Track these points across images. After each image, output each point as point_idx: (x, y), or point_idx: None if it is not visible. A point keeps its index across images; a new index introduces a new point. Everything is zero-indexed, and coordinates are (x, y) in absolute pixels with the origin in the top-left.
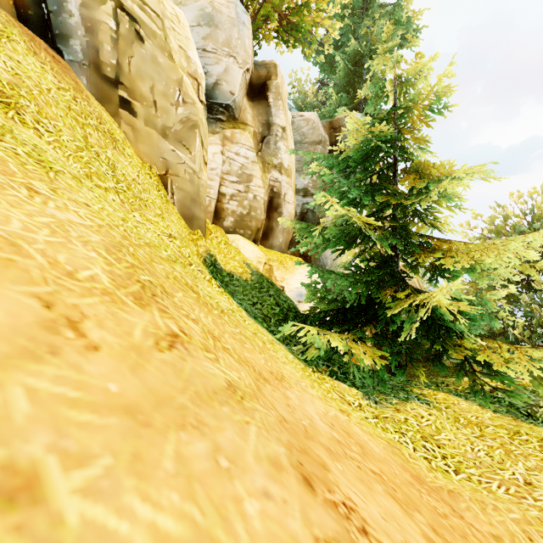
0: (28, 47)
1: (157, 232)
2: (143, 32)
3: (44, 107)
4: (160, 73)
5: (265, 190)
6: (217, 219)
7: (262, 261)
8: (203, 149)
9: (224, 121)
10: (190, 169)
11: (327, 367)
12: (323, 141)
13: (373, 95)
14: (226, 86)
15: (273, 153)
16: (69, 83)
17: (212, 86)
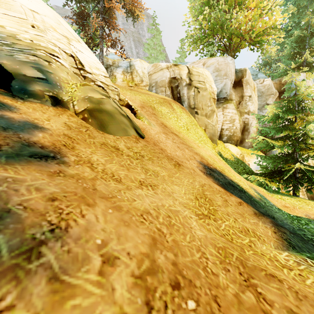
0: (182, 111)
1: (210, 149)
2: (200, 90)
3: (189, 126)
4: (204, 98)
5: (240, 124)
6: (220, 138)
7: (239, 153)
8: (216, 118)
9: (223, 102)
10: (213, 125)
11: (259, 186)
12: (274, 92)
13: (310, 59)
14: (224, 90)
15: (244, 108)
16: (188, 115)
17: (219, 92)
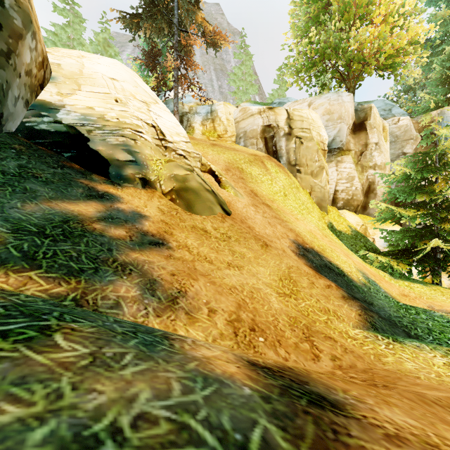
0: (279, 171)
1: (315, 220)
2: (303, 140)
3: (288, 191)
4: (309, 151)
5: (362, 183)
6: (333, 203)
7: (360, 224)
8: (326, 176)
9: (337, 154)
10: (321, 187)
11: (382, 270)
12: (414, 136)
13: None
14: (338, 138)
15: (368, 160)
16: (286, 175)
17: (330, 141)
